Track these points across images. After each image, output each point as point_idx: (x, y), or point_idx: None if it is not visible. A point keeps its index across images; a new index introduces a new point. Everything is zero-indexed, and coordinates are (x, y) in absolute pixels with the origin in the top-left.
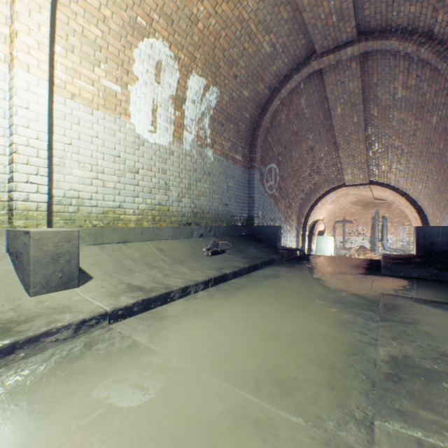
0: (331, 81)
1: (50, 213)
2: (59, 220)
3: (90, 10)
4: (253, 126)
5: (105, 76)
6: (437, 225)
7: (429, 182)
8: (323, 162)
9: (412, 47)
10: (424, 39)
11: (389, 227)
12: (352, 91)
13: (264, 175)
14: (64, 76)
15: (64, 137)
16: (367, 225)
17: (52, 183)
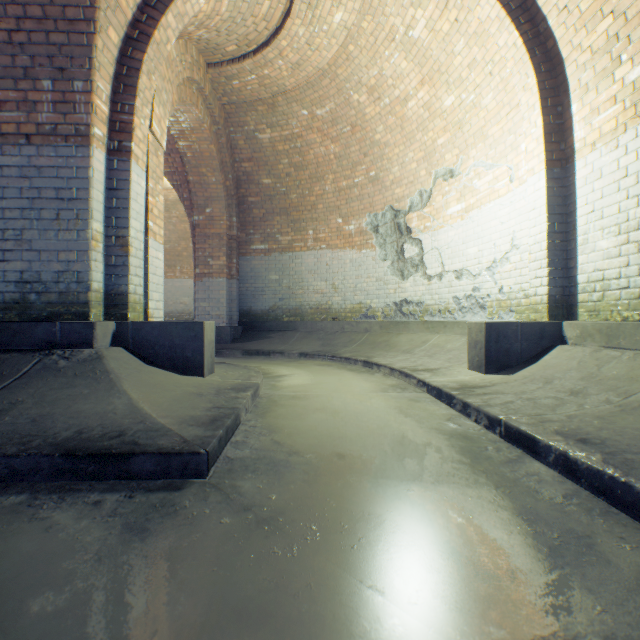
0: None
1: (574, 305)
2: (582, 312)
3: (588, 15)
4: None
5: (630, 67)
6: None
7: None
8: None
9: None
10: None
11: None
12: None
13: None
14: (582, 132)
15: (586, 207)
16: None
17: (576, 268)
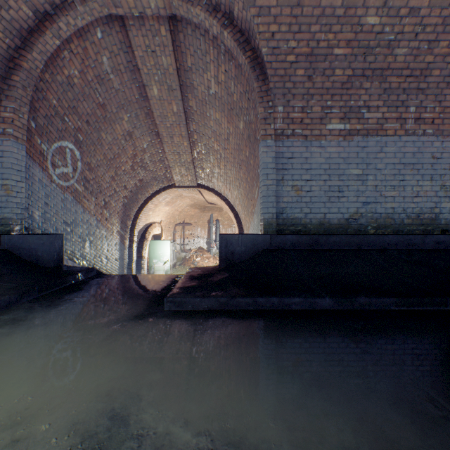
0: (140, 44)
1: None
2: None
3: None
4: (6, 63)
5: None
6: (247, 229)
7: (241, 189)
8: (148, 155)
9: (217, 26)
10: (227, 22)
11: (222, 229)
12: (167, 69)
13: (49, 155)
14: None
15: None
16: (205, 228)
17: None
